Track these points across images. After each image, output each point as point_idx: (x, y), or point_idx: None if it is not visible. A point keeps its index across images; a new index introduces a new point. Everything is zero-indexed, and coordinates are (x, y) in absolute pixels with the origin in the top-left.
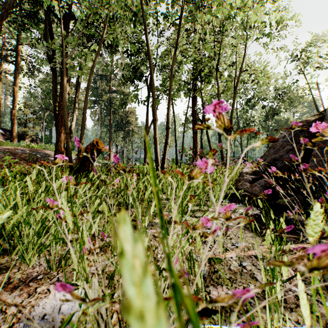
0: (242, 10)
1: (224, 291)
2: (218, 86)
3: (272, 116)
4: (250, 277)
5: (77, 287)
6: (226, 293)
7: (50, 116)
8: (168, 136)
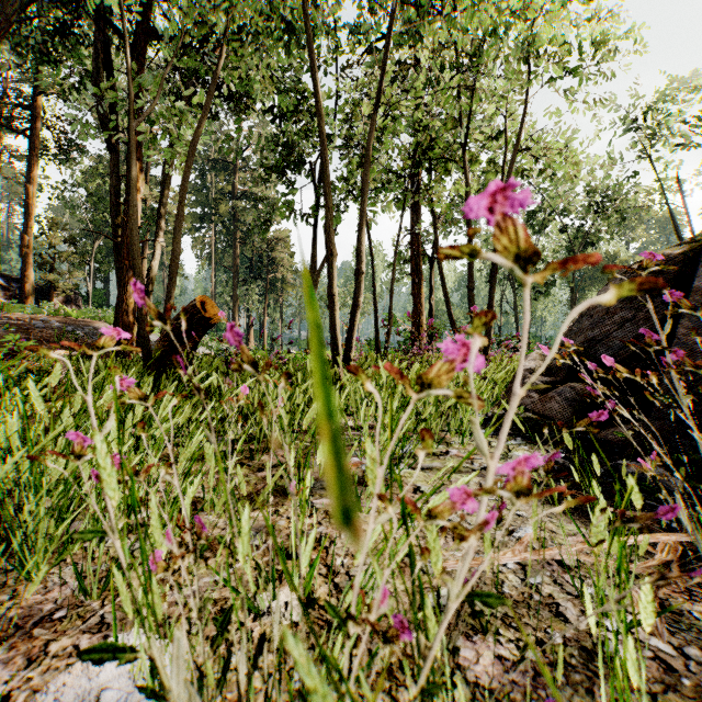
0: (520, 15)
1: (491, 650)
2: (468, 182)
3: (583, 249)
4: (550, 613)
5: (131, 658)
6: (497, 656)
7: (107, 249)
8: (359, 290)
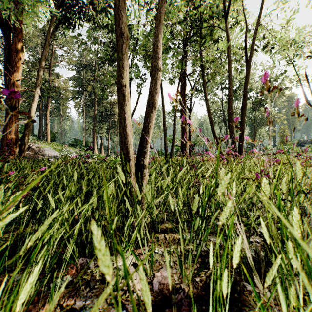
0: None
1: None
2: (228, 40)
3: (258, 108)
4: None
5: None
6: None
7: None
8: (154, 87)
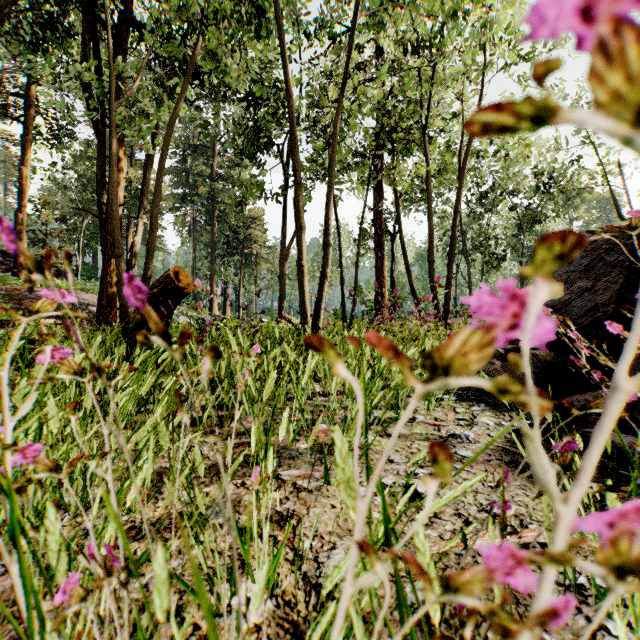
0: (480, 1)
1: None
2: (428, 162)
3: (531, 227)
4: None
5: None
6: None
7: (95, 226)
8: (327, 262)
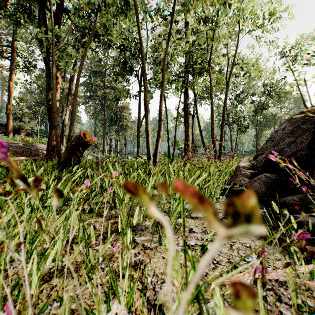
0: None
1: None
2: (211, 79)
3: (261, 111)
4: None
5: None
6: None
7: (46, 111)
8: (160, 128)
